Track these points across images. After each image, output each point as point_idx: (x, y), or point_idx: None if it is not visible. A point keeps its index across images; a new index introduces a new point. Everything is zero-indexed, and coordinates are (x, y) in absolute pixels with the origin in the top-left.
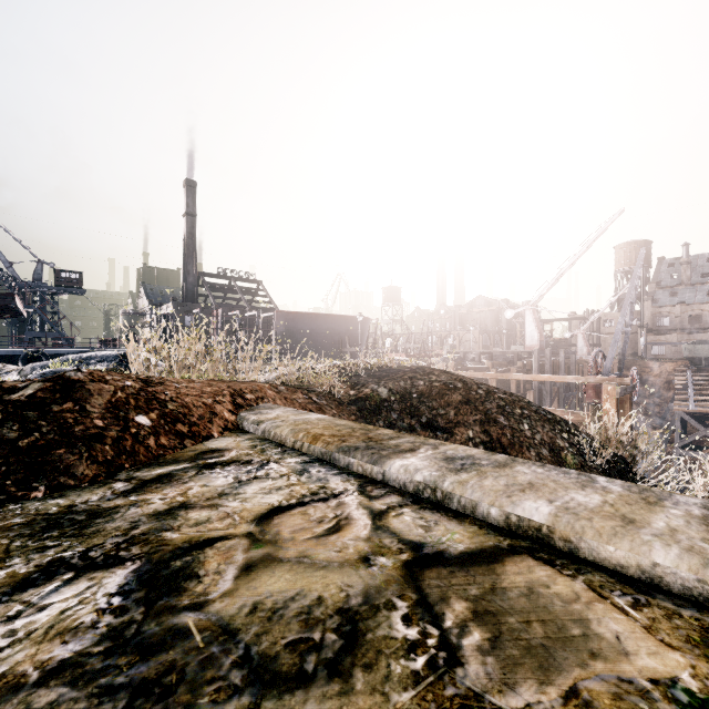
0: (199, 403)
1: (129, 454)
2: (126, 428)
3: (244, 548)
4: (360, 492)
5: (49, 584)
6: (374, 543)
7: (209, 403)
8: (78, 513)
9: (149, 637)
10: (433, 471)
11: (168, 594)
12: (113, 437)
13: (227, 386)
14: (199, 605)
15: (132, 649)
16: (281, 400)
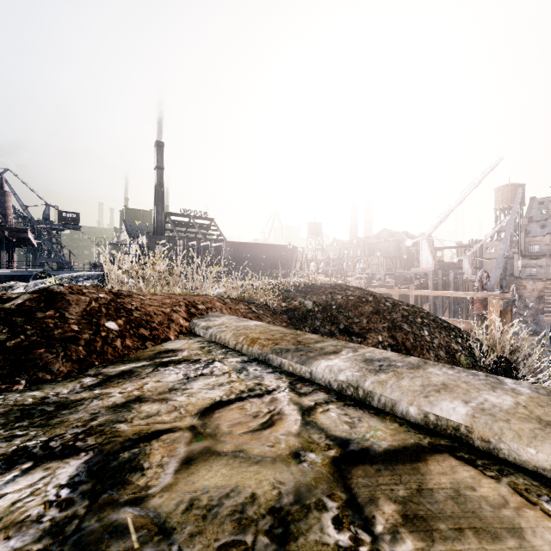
0: (159, 312)
1: (98, 353)
2: (98, 331)
3: (186, 441)
4: (291, 389)
5: (8, 473)
6: (304, 438)
7: (168, 312)
8: (48, 404)
9: (87, 534)
10: (355, 371)
11: (113, 487)
12: (86, 339)
13: (183, 298)
14: (140, 500)
15: (69, 548)
16: (227, 310)
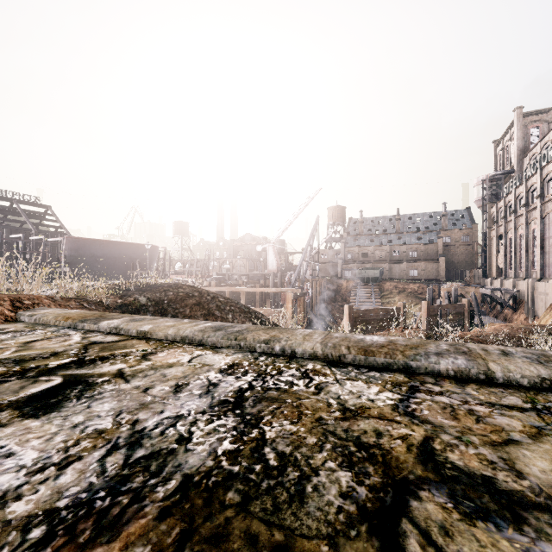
0: None
1: None
2: None
3: (16, 348)
4: (83, 334)
5: None
6: (78, 342)
7: None
8: None
9: None
10: (120, 322)
11: None
12: None
13: (8, 296)
14: None
15: None
16: (56, 306)
